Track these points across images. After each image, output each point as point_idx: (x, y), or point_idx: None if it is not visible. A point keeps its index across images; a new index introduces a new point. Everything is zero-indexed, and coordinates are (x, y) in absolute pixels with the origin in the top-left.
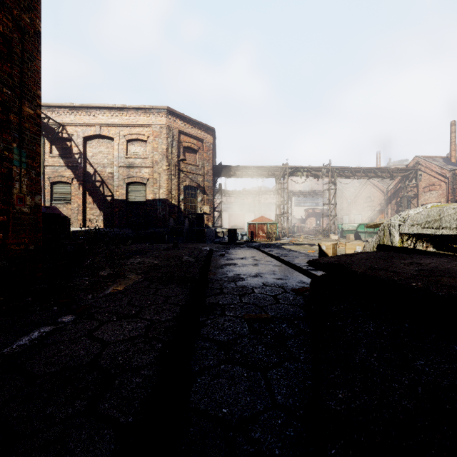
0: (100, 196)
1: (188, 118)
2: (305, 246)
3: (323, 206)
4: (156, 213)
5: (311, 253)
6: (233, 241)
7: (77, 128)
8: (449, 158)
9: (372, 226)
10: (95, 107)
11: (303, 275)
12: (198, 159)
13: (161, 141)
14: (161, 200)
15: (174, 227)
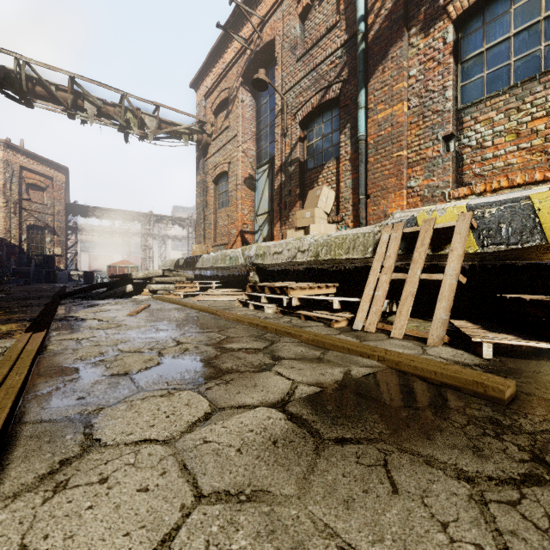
0: None
1: (34, 154)
2: None
3: None
4: None
5: None
6: (90, 283)
7: None
8: None
9: None
10: None
11: None
12: (46, 198)
13: None
14: None
15: (17, 268)
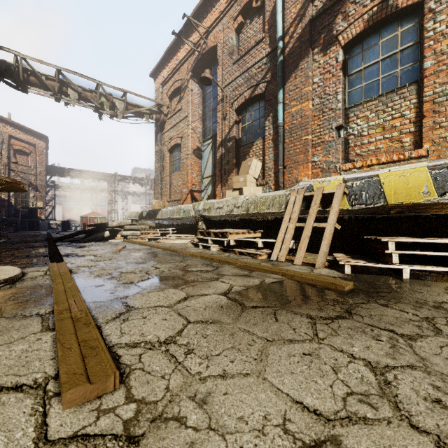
0: None
1: (20, 126)
2: None
3: None
4: None
5: None
6: (66, 230)
7: None
8: None
9: None
10: None
11: None
12: (30, 161)
13: None
14: None
15: (7, 218)
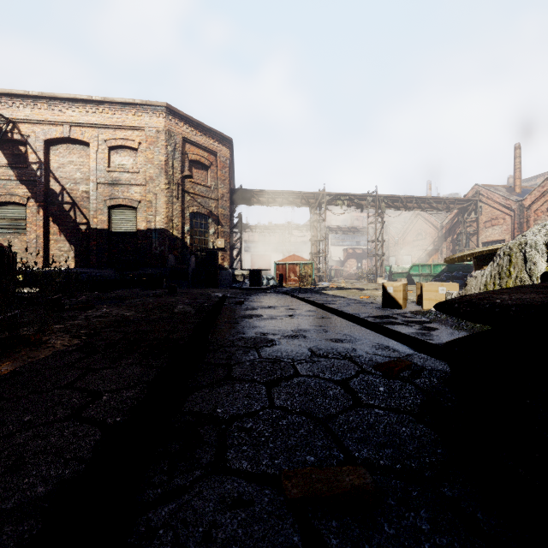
0: (70, 224)
1: (196, 121)
2: (354, 291)
3: (365, 246)
4: (150, 248)
5: (366, 300)
6: (256, 286)
7: (35, 127)
8: (512, 187)
9: (455, 258)
10: (62, 98)
11: (376, 334)
12: (209, 178)
13: (158, 149)
14: (158, 230)
15: (175, 267)
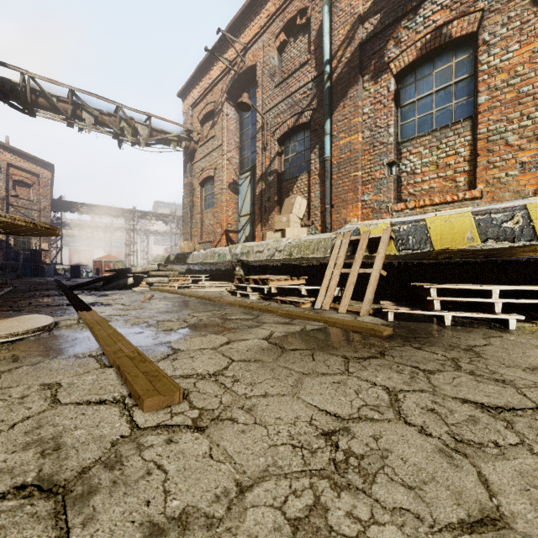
0: None
1: (21, 152)
2: None
3: None
4: None
5: None
6: (76, 277)
7: None
8: None
9: None
10: None
11: None
12: (32, 194)
13: None
14: None
15: (6, 263)
